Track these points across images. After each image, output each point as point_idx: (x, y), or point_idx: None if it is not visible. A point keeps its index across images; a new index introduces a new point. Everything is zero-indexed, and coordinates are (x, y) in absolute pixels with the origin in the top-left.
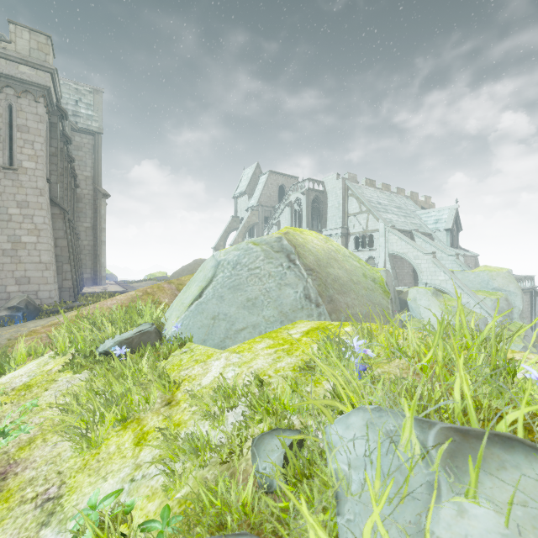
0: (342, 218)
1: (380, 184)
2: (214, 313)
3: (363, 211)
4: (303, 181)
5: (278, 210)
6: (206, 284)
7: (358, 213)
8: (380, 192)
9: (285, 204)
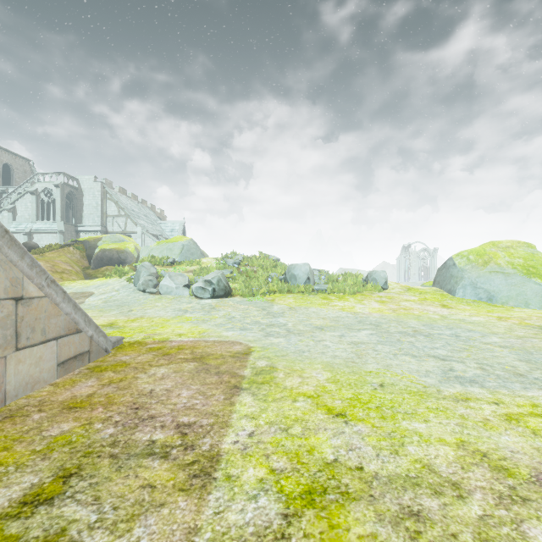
0: (101, 218)
1: (130, 193)
2: (186, 256)
3: (122, 215)
4: (56, 173)
5: (6, 193)
6: (182, 249)
7: (117, 216)
8: (131, 200)
9: (26, 191)
